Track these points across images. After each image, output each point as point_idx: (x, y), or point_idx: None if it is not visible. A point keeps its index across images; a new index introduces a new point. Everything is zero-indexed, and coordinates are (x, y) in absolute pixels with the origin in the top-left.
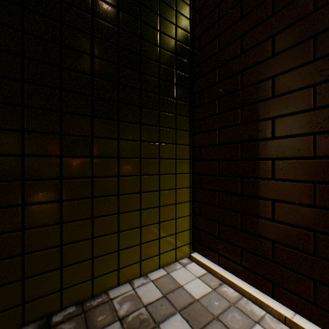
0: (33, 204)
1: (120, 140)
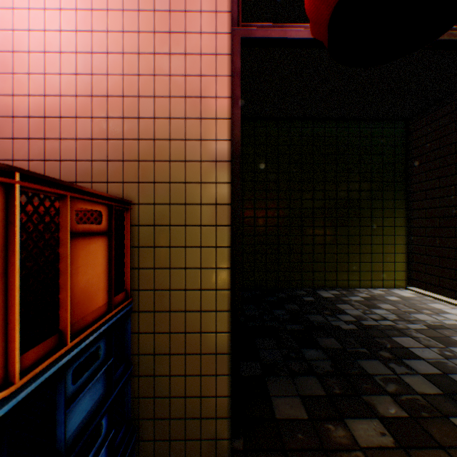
0: (327, 244)
1: (360, 218)
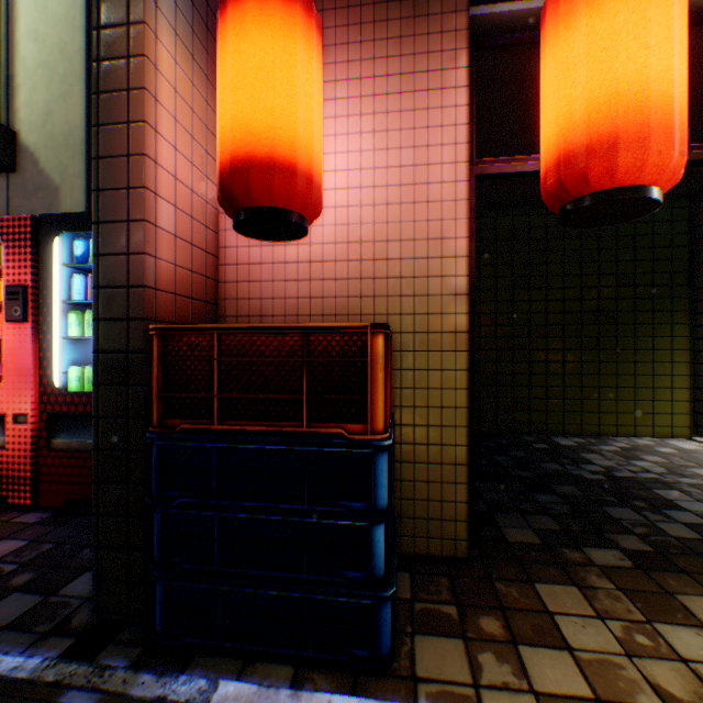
0: (566, 375)
1: (616, 338)
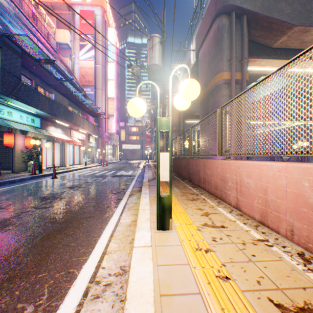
0: None
1: None
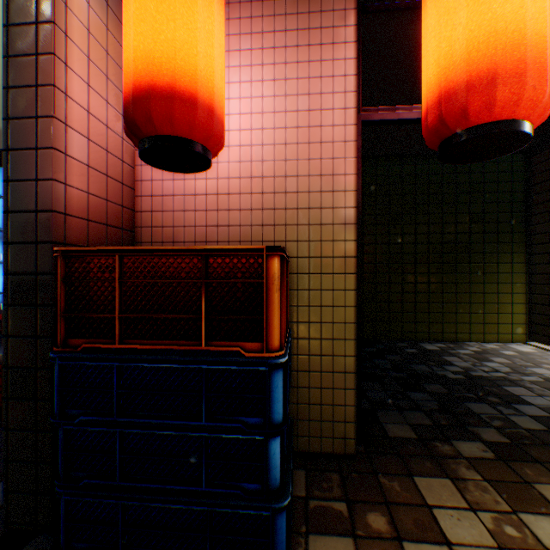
0: (431, 293)
1: (470, 264)
